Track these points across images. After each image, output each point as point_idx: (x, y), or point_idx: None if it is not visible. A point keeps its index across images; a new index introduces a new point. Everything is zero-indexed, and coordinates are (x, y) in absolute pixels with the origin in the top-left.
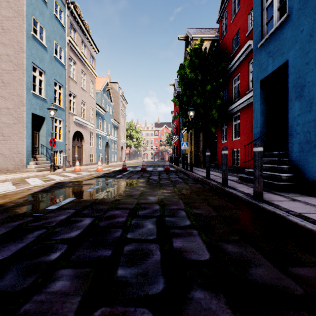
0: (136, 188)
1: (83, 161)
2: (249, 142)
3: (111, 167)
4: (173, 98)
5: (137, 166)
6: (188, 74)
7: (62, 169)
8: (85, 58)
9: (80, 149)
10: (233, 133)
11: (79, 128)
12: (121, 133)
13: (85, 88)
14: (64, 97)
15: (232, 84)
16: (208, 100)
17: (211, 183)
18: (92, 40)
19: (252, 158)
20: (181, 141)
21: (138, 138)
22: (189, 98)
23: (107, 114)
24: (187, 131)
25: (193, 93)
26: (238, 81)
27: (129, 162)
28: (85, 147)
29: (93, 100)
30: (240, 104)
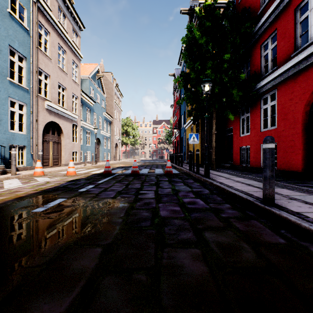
0: (70, 266)
1: (61, 160)
2: (297, 132)
3: (96, 167)
4: (173, 90)
5: (130, 167)
6: (198, 39)
7: (19, 172)
8: (63, 29)
9: (57, 145)
10: (262, 121)
11: (55, 118)
12: (115, 129)
13: (65, 69)
14: (28, 73)
15: (260, 52)
16: (225, 75)
17: (302, 227)
18: (74, 11)
19: (303, 156)
20: (183, 137)
21: (135, 135)
22: (198, 74)
23: (98, 106)
24: (194, 121)
25: (204, 67)
26: (271, 45)
27: (124, 161)
28: (64, 143)
29: (77, 86)
30: (278, 76)
